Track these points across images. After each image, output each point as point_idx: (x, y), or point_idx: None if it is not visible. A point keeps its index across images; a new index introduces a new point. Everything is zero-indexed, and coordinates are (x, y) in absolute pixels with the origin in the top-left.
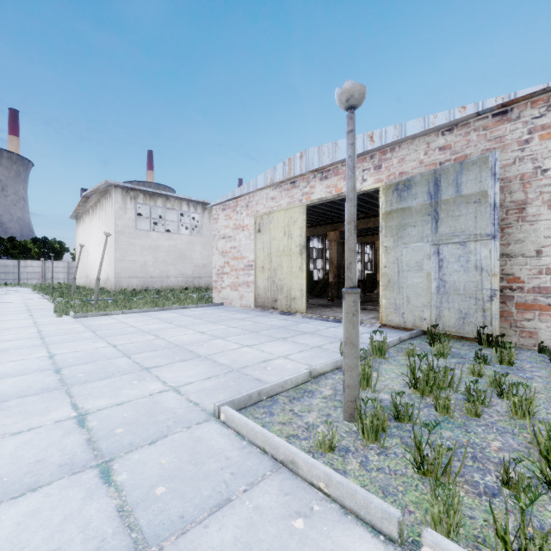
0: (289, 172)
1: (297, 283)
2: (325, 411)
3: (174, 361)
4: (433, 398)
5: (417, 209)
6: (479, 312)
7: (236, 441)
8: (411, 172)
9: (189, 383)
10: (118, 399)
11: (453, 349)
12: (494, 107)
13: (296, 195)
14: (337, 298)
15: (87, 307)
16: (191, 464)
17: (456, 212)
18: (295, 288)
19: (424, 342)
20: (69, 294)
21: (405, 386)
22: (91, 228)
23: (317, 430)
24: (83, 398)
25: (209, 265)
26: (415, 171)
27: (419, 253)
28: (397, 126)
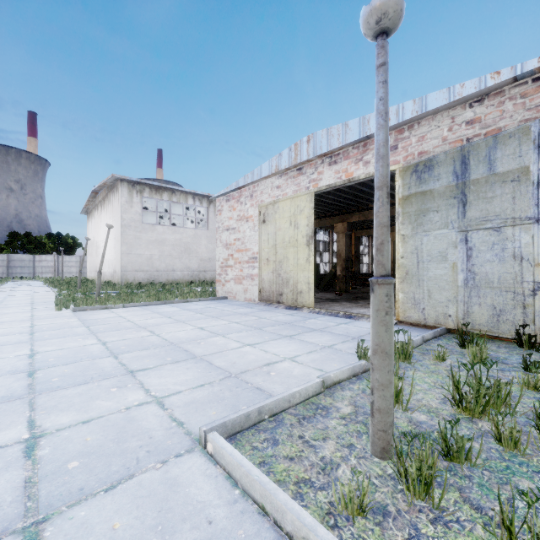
0: (295, 158)
1: (304, 276)
2: (346, 440)
3: (165, 362)
4: (492, 425)
5: (440, 192)
6: (519, 309)
7: (225, 488)
8: (432, 151)
9: (177, 393)
10: (86, 415)
11: (488, 352)
12: (536, 69)
13: (303, 182)
14: (345, 292)
15: (87, 301)
16: (156, 532)
17: (489, 193)
18: (302, 281)
19: (451, 342)
20: (74, 287)
21: (444, 403)
22: (100, 223)
23: (337, 471)
24: (45, 411)
25: (215, 259)
26: (437, 150)
27: (443, 241)
28: (416, 101)
